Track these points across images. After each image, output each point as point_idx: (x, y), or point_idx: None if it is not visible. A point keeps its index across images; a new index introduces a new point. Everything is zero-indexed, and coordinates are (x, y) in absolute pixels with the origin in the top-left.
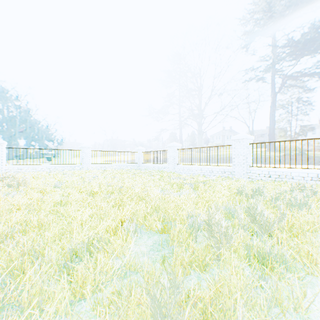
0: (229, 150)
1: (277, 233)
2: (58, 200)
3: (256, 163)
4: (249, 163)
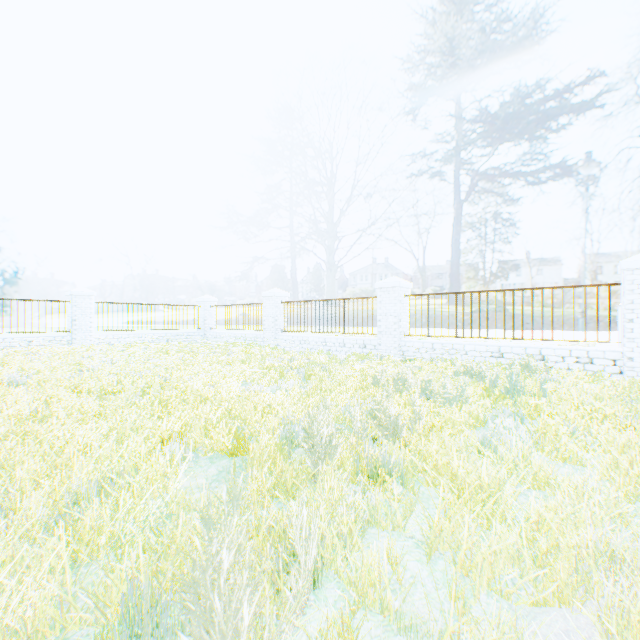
0: (372, 306)
1: (405, 439)
2: (24, 411)
3: (415, 330)
4: (405, 329)
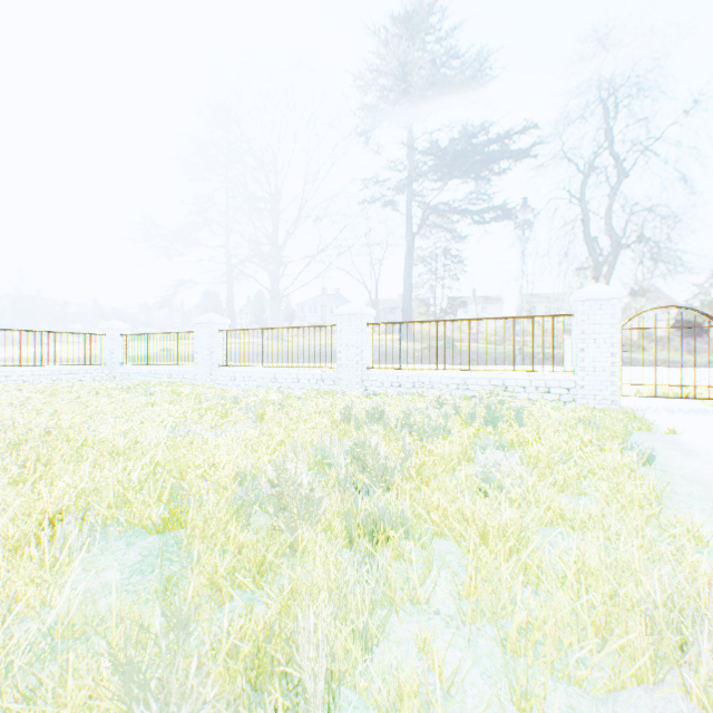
0: (331, 336)
1: (399, 483)
2: None
3: (378, 362)
4: (368, 361)
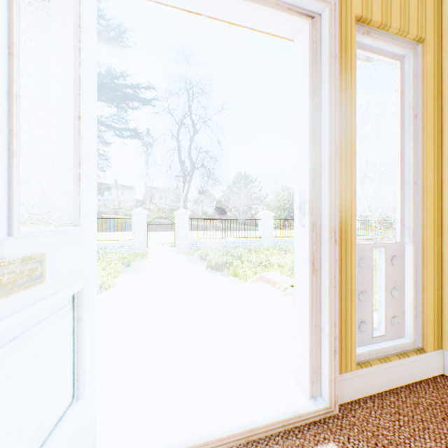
0: None
1: None
2: None
3: None
4: None
